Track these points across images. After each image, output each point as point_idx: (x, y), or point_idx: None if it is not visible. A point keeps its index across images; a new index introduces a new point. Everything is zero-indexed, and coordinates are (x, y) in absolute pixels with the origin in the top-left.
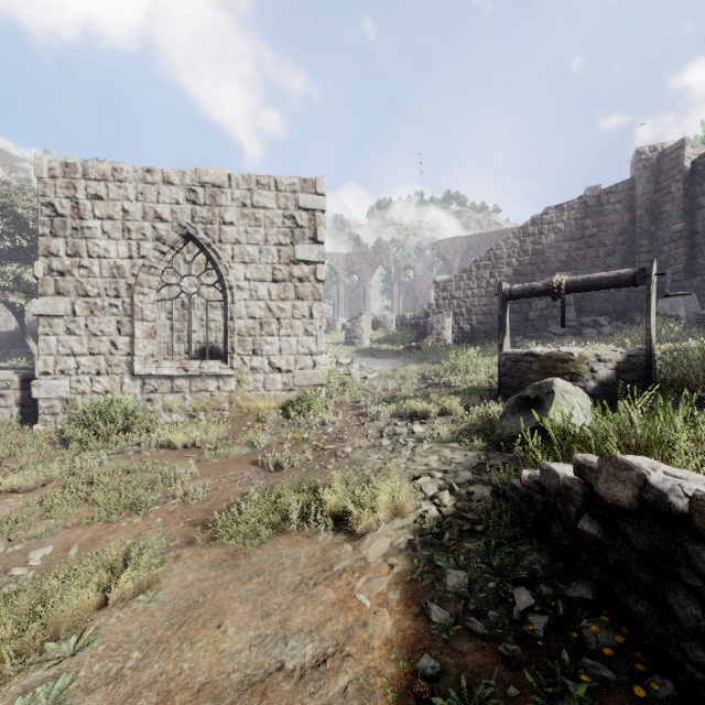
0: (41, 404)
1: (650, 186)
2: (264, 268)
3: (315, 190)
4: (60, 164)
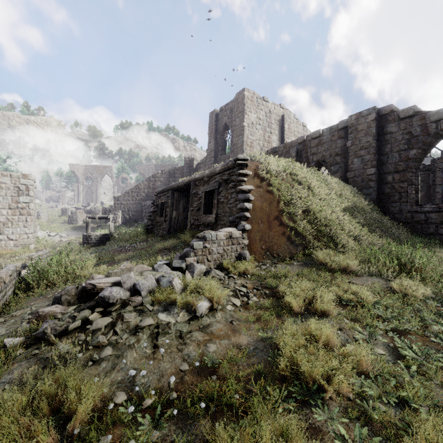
0: None
1: (188, 170)
2: (5, 204)
3: (28, 178)
4: None
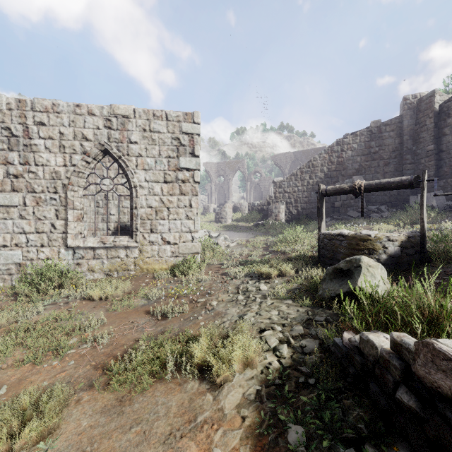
0: (1, 268)
1: (412, 121)
2: (158, 173)
3: (193, 120)
4: (14, 100)
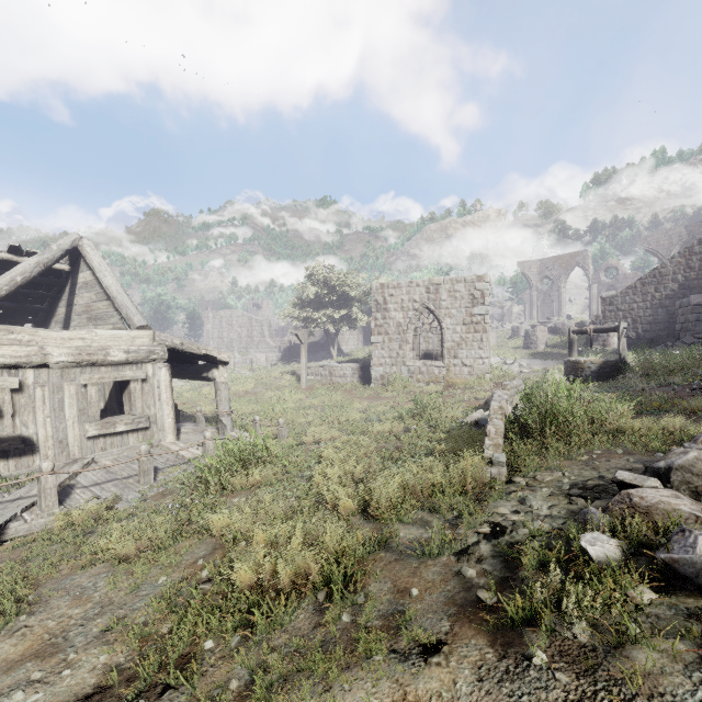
0: (373, 376)
1: None
2: (459, 319)
3: (483, 280)
4: (379, 284)
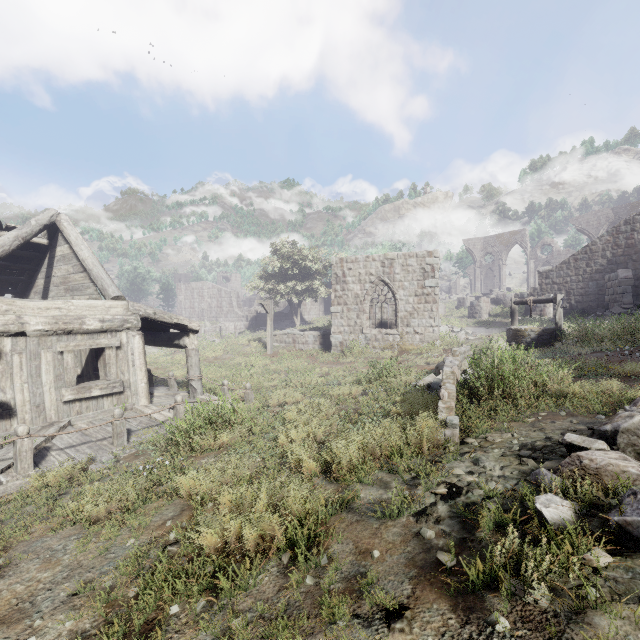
0: (333, 343)
1: None
2: (411, 291)
3: (434, 255)
4: (338, 259)
